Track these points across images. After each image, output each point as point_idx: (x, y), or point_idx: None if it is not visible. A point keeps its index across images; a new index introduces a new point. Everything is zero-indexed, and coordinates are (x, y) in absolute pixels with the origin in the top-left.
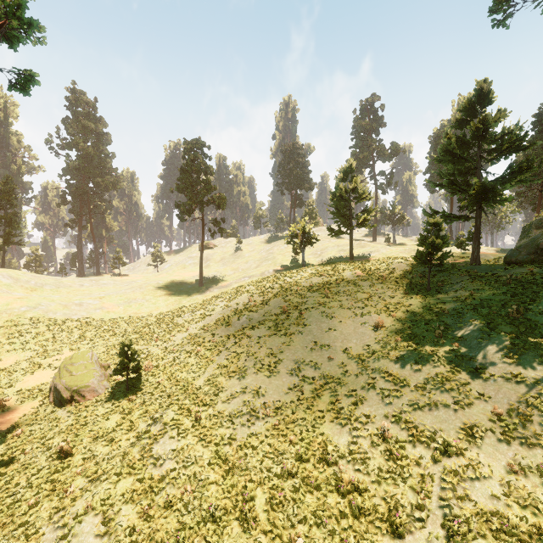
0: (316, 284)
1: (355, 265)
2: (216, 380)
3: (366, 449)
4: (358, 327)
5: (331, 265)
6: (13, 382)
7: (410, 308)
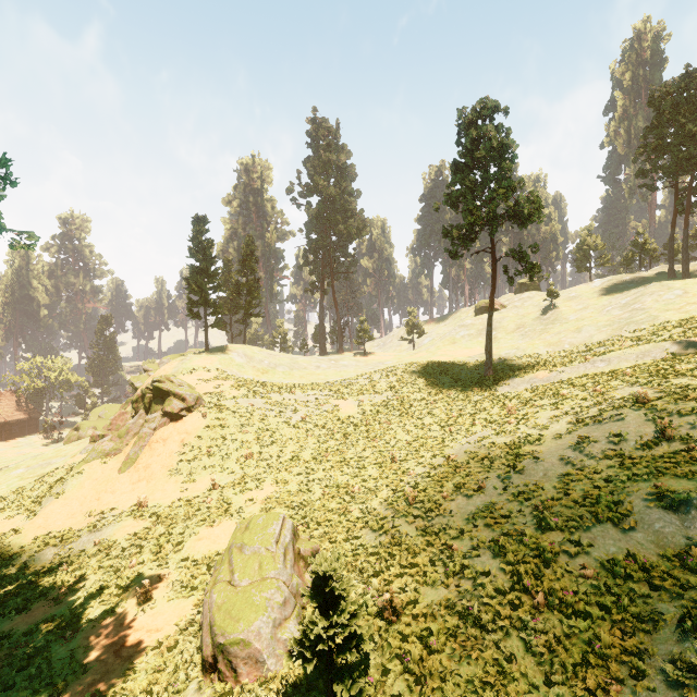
0: None
1: None
2: None
3: None
4: None
5: None
6: (186, 533)
7: None
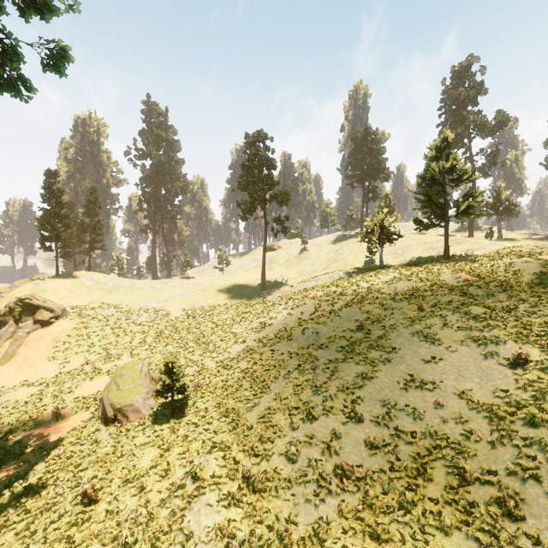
0: (403, 291)
1: (456, 267)
2: (273, 417)
3: None
4: (480, 357)
5: (419, 266)
6: (73, 387)
7: None
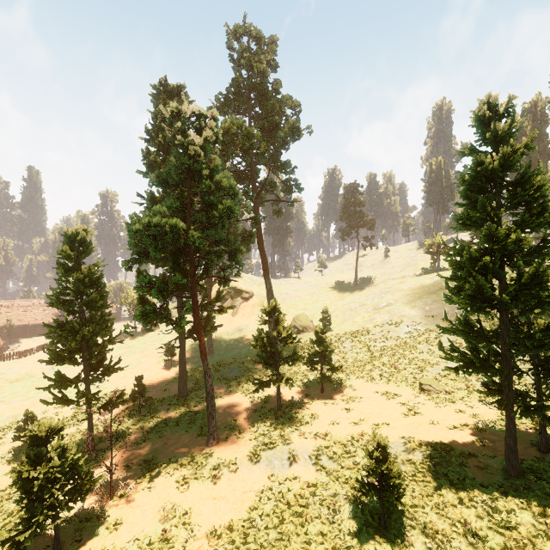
0: (439, 284)
1: None
2: (368, 328)
3: (434, 351)
4: (454, 308)
5: None
6: None
7: None
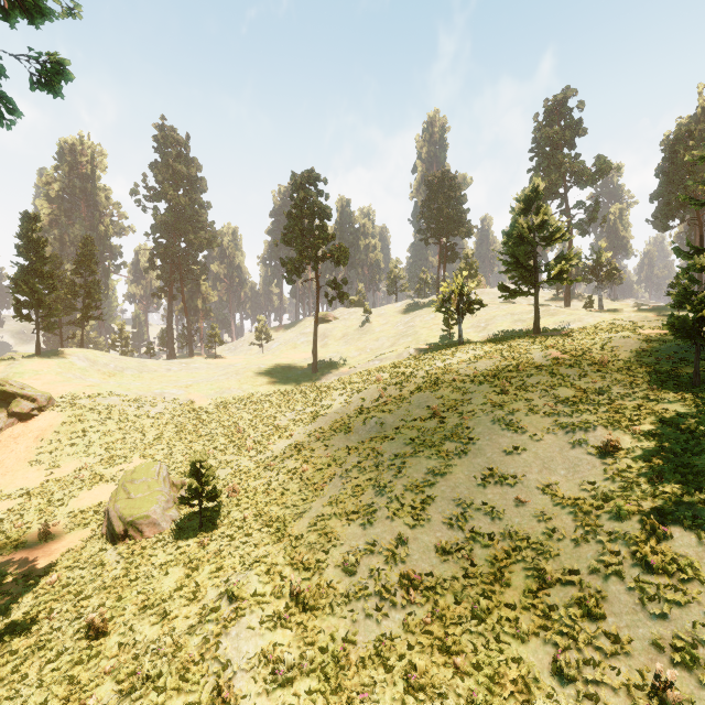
0: (485, 372)
1: (547, 343)
2: (327, 524)
3: None
4: (567, 447)
5: (505, 342)
6: (66, 498)
7: (666, 417)
